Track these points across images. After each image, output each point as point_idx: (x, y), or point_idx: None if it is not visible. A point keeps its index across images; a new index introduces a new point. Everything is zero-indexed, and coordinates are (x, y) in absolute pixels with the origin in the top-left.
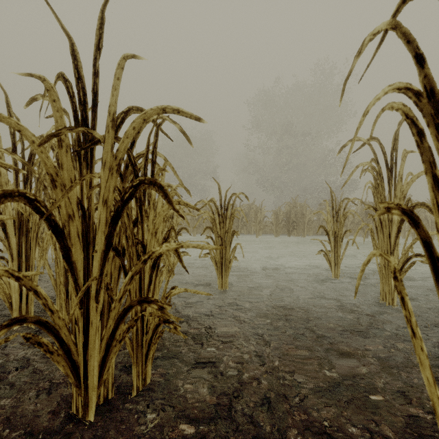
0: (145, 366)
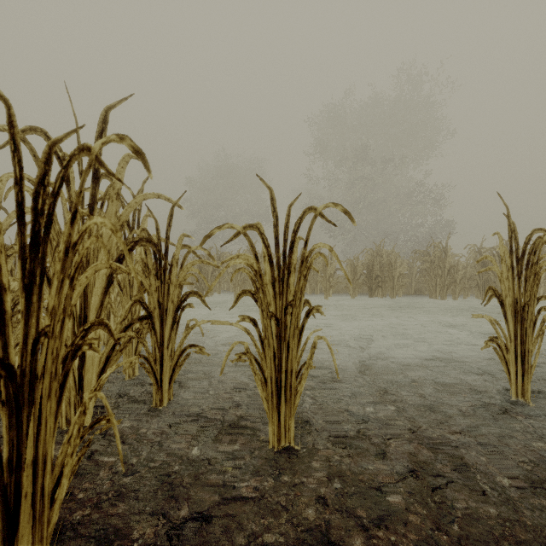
0: None
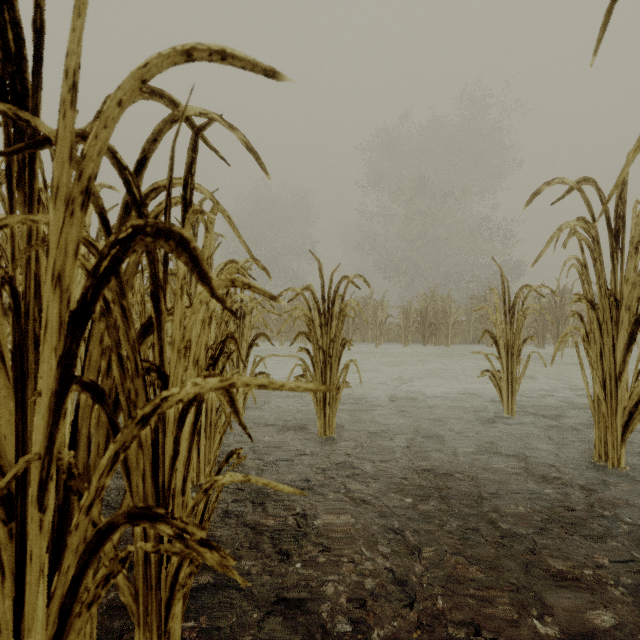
0: (166, 629)
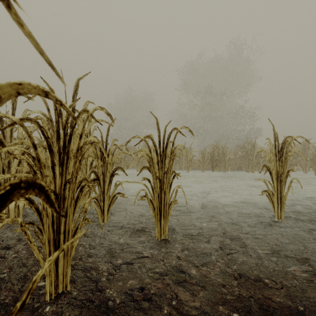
0: None
